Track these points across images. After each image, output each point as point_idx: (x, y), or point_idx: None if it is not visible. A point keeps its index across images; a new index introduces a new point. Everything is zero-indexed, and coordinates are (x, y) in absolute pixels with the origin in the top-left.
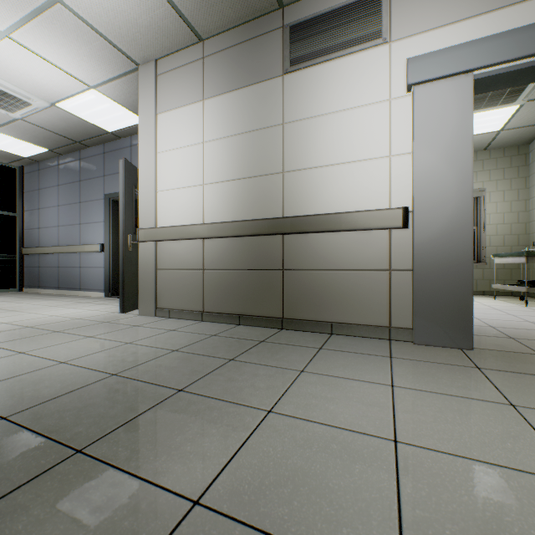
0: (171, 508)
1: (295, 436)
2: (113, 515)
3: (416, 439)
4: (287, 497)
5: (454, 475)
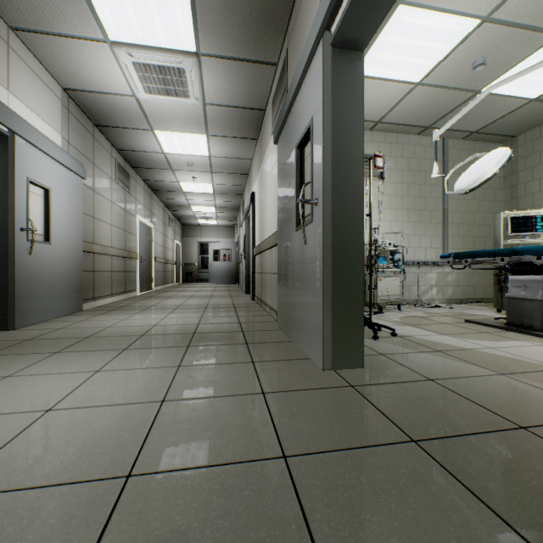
0: (139, 486)
1: (28, 456)
2: (155, 518)
3: (49, 403)
4: (117, 437)
5: (91, 393)
